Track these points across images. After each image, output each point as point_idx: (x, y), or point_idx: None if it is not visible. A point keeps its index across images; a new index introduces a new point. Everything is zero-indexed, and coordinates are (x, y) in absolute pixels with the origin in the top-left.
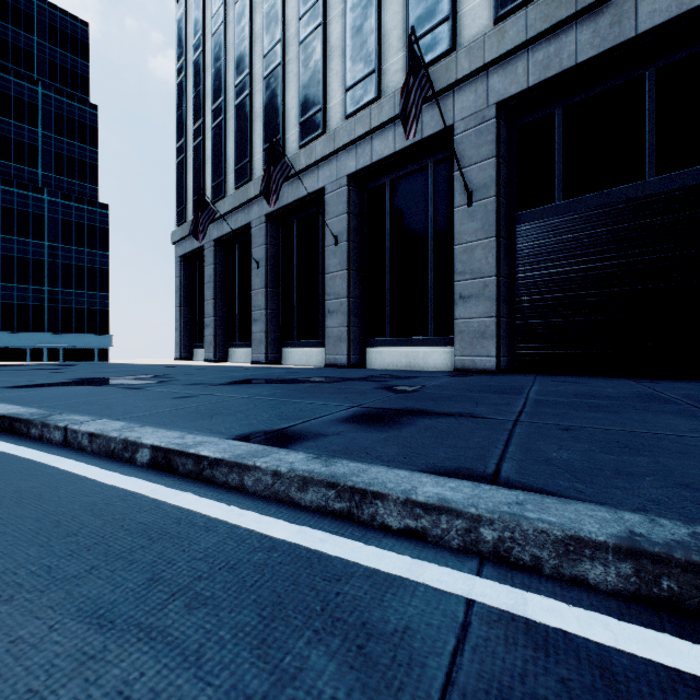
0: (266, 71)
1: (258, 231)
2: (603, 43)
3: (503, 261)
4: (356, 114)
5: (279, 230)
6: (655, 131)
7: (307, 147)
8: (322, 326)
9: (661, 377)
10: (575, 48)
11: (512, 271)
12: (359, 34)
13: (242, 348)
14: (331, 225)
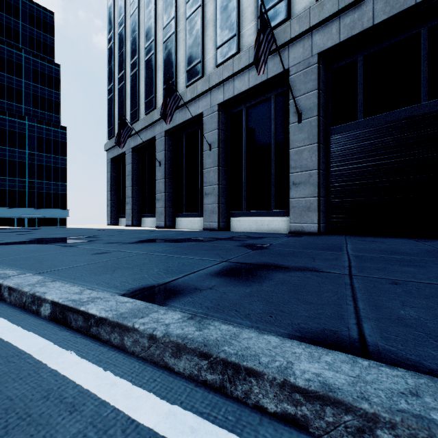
0: (165, 38)
1: (160, 142)
2: (392, 10)
3: (322, 160)
4: (223, 64)
5: (173, 141)
6: (427, 70)
7: (191, 86)
8: (201, 203)
9: (431, 238)
10: (372, 14)
11: (328, 166)
12: (225, 11)
13: (149, 218)
14: (207, 137)
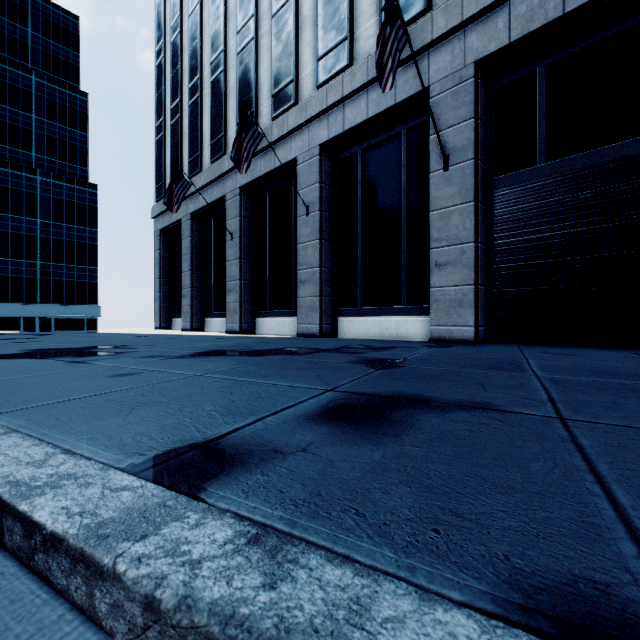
0: (239, 47)
1: (232, 203)
2: None
3: (481, 227)
4: (327, 83)
5: (253, 202)
6: None
7: (280, 118)
8: (294, 296)
9: None
10: None
11: (490, 238)
12: (331, 2)
13: (217, 318)
14: (303, 195)
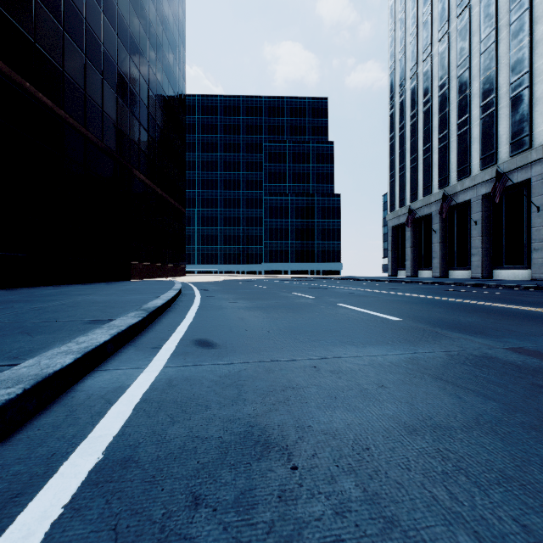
0: (439, 145)
1: (435, 217)
2: None
3: None
4: (485, 169)
5: (446, 215)
6: None
7: (461, 182)
8: (469, 260)
9: None
10: None
11: None
12: (486, 135)
13: (425, 270)
14: (473, 216)
